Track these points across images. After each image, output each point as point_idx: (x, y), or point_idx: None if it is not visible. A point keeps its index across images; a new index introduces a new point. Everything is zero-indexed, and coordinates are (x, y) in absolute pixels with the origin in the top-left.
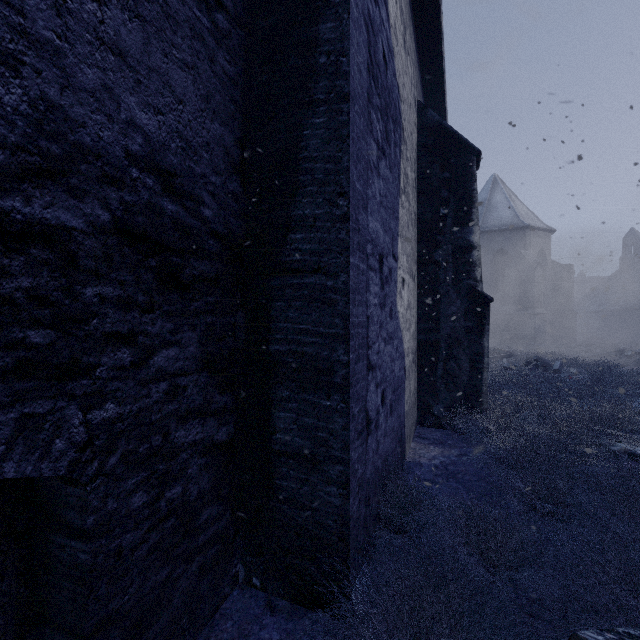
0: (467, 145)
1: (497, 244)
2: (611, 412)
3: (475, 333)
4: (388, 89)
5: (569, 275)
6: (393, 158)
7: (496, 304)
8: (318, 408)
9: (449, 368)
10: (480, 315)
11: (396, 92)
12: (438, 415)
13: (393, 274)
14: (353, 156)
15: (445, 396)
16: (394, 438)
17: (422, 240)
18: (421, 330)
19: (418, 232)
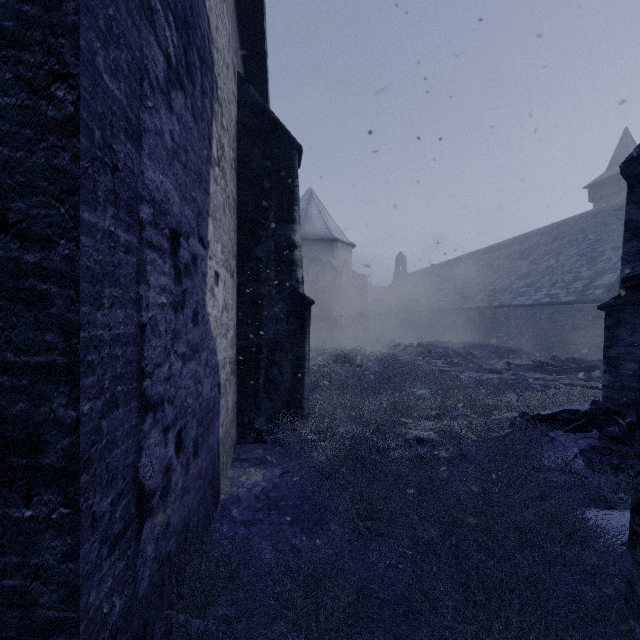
0: (289, 137)
1: (313, 252)
2: (403, 402)
3: (297, 337)
4: (190, 2)
5: (365, 284)
6: (200, 107)
7: (312, 306)
8: (2, 527)
9: (271, 375)
10: (302, 318)
11: (205, 24)
12: (260, 428)
13: (200, 264)
14: (95, 16)
15: (267, 406)
16: (202, 484)
17: (243, 232)
18: (242, 334)
19: (238, 222)
